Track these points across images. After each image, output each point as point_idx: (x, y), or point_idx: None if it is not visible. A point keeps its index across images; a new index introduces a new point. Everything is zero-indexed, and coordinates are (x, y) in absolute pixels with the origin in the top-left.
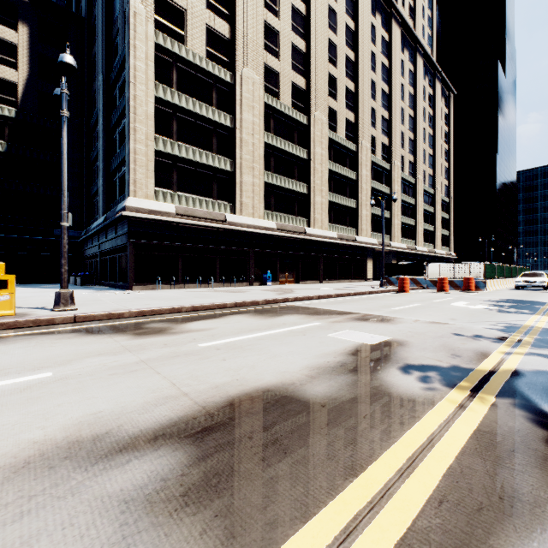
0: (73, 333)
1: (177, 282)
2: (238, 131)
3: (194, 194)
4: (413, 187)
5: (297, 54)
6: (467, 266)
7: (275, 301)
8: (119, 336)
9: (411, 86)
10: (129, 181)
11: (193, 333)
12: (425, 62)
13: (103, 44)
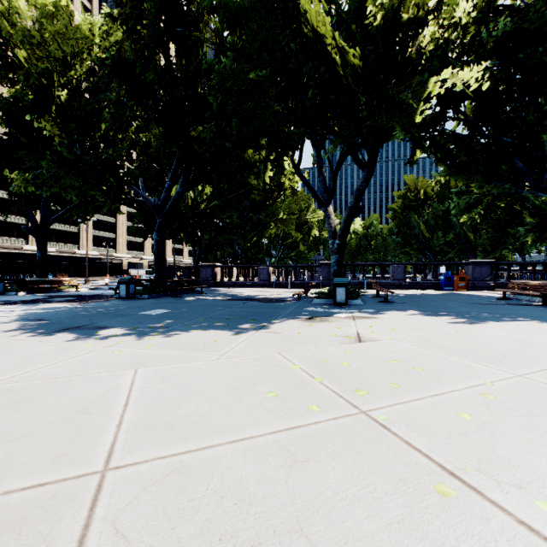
0: None
1: None
2: None
3: (3, 236)
4: None
5: None
6: (142, 271)
7: None
8: None
9: None
10: None
11: None
12: None
13: None
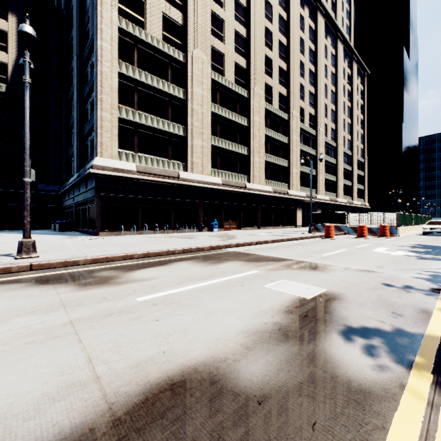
0: (22, 283)
1: (138, 229)
2: (189, 102)
3: (152, 155)
4: (335, 150)
5: (239, 39)
6: (382, 215)
7: (218, 247)
8: (63, 288)
9: (333, 66)
10: (96, 144)
11: (136, 283)
12: (345, 47)
13: (77, 30)
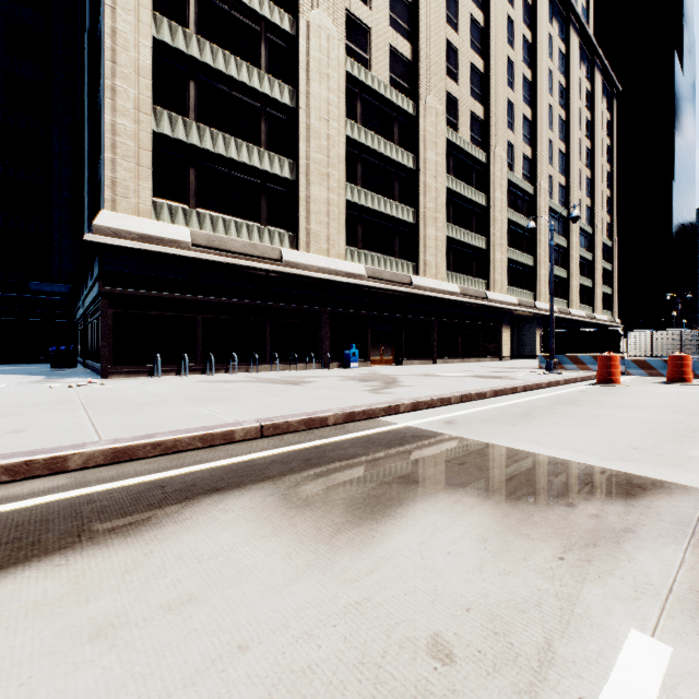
0: None
1: (195, 364)
2: (303, 113)
3: (228, 215)
4: (565, 223)
5: (398, 3)
6: None
7: (367, 414)
8: None
9: (562, 74)
10: (103, 183)
11: None
12: (581, 42)
13: None
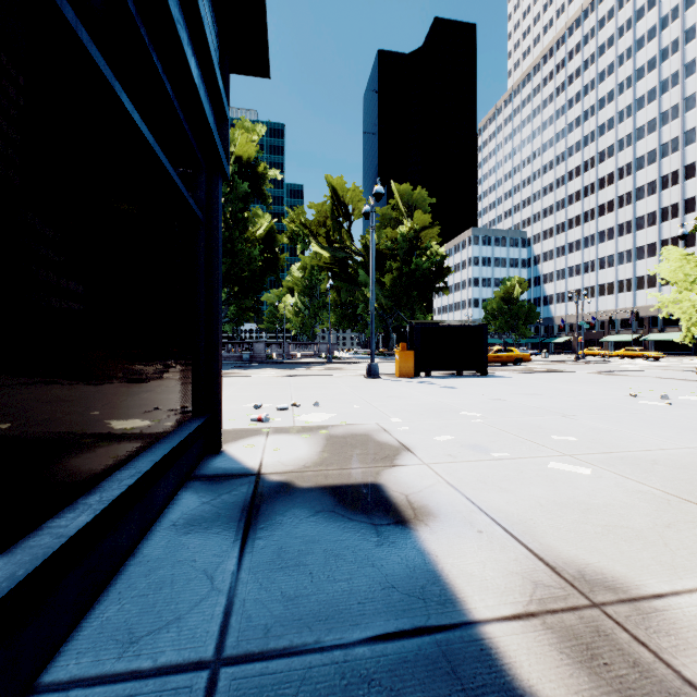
0: None
1: None
2: None
3: None
4: None
5: None
6: None
7: None
8: None
9: None
10: None
11: None
12: None
13: None
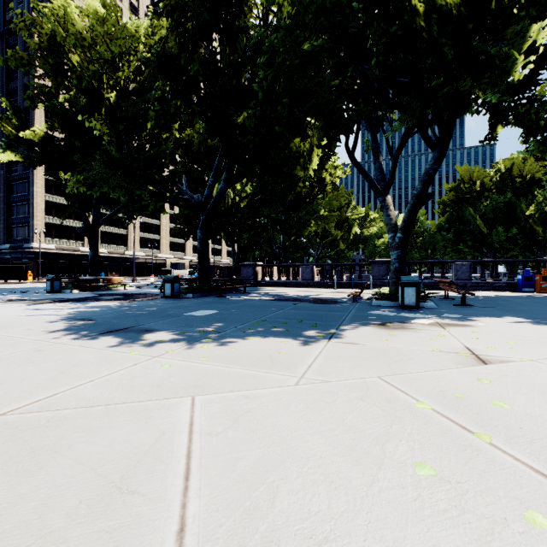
0: None
1: None
2: None
3: (63, 239)
4: None
5: None
6: (183, 271)
7: None
8: None
9: None
10: (34, 236)
11: None
12: None
13: None
